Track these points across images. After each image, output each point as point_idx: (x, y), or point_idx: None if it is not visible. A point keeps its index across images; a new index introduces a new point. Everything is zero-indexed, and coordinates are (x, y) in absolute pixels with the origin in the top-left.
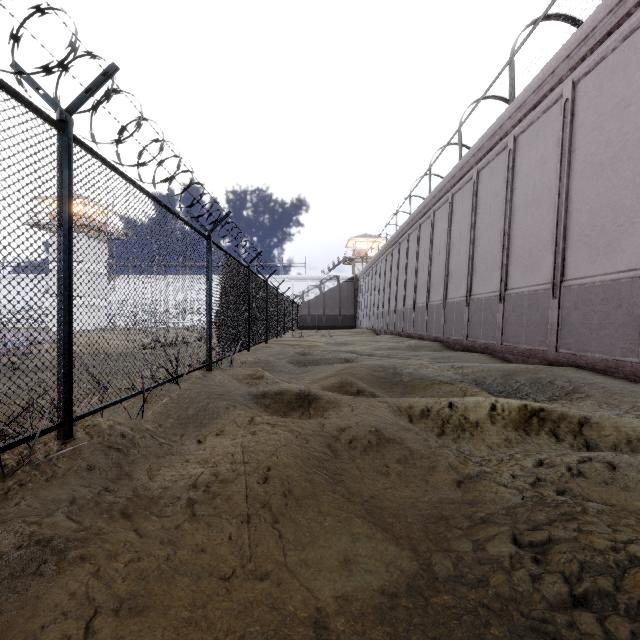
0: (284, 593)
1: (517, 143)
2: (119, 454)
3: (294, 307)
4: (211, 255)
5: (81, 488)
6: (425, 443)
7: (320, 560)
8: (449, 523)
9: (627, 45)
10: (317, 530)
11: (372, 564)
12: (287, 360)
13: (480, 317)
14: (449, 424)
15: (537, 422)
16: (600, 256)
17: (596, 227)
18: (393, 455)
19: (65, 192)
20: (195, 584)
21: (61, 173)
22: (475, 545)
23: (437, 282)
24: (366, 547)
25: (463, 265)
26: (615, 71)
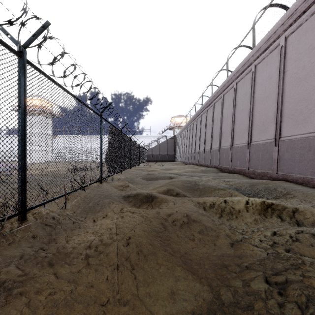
0: (136, 314)
1: (256, 68)
2: (51, 228)
3: (144, 151)
4: (102, 124)
5: (27, 248)
6: (213, 222)
7: (157, 293)
8: (228, 269)
9: (313, 18)
10: (156, 274)
11: (187, 295)
12: (141, 177)
13: (237, 156)
14: (224, 211)
15: (270, 210)
16: (299, 125)
17: (297, 110)
18: (196, 229)
19: (22, 89)
20: (85, 309)
21: (19, 79)
22: (244, 283)
23: (216, 138)
24: (183, 284)
25: (229, 130)
26: (307, 31)
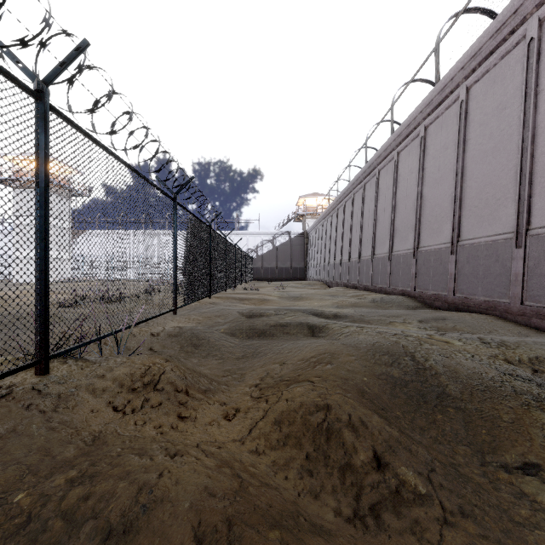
0: None
1: (544, 27)
2: None
3: (247, 259)
4: (46, 133)
5: None
6: None
7: None
8: None
9: None
10: None
11: None
12: (226, 327)
13: (477, 267)
14: None
15: None
16: None
17: None
18: None
19: None
20: None
21: None
22: None
23: (404, 229)
24: None
25: (444, 205)
26: None
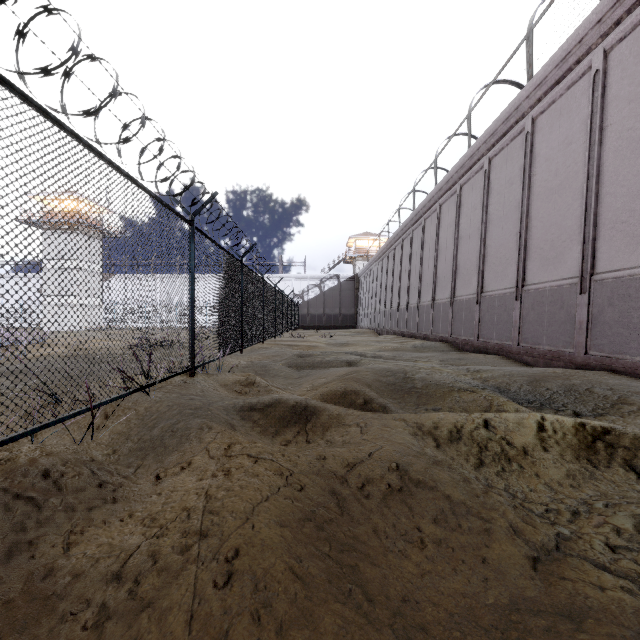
0: None
1: (536, 125)
2: (28, 508)
3: (293, 306)
4: (194, 243)
5: None
6: (468, 487)
7: None
8: None
9: None
10: None
11: None
12: (284, 363)
13: (493, 316)
14: (488, 451)
15: (604, 449)
16: None
17: (635, 212)
18: (426, 510)
19: None
20: None
21: None
22: None
23: (444, 279)
24: None
25: (473, 260)
26: None
